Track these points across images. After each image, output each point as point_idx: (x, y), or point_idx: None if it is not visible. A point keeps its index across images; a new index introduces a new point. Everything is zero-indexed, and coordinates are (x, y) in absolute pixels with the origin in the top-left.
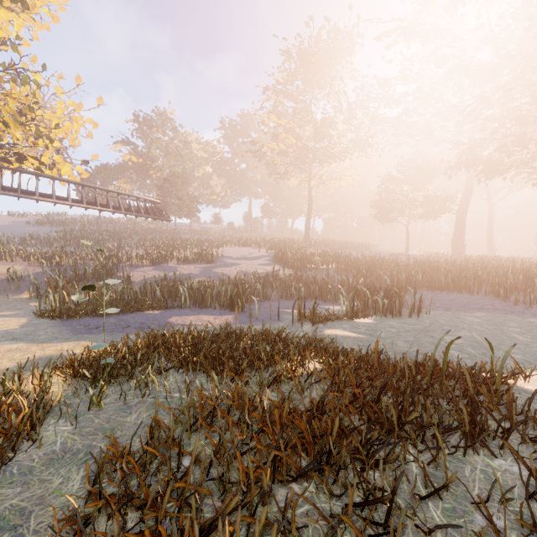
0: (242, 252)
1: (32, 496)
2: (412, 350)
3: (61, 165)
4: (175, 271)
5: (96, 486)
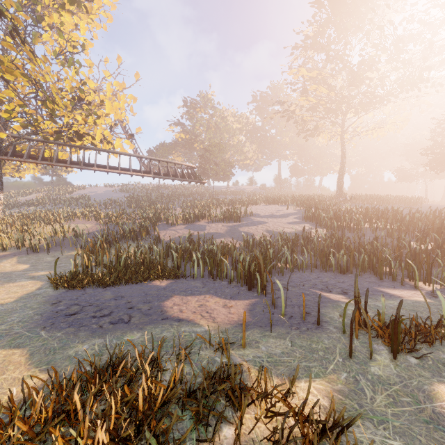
0: (270, 210)
1: None
2: None
3: (109, 139)
4: (203, 230)
5: None
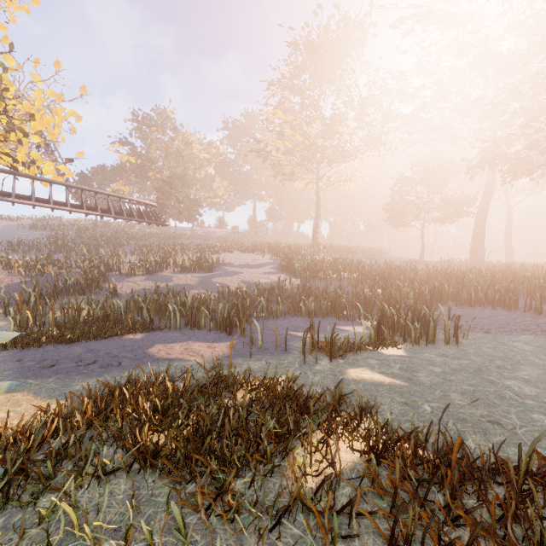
0: (245, 259)
1: None
2: (479, 413)
3: (39, 163)
4: (170, 281)
5: None
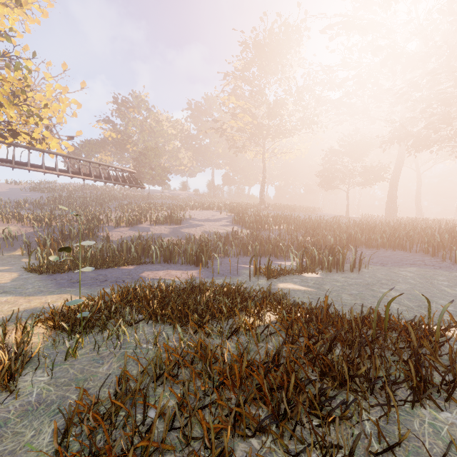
0: (206, 215)
1: (4, 450)
2: (356, 302)
3: (50, 140)
4: (148, 231)
5: (65, 439)
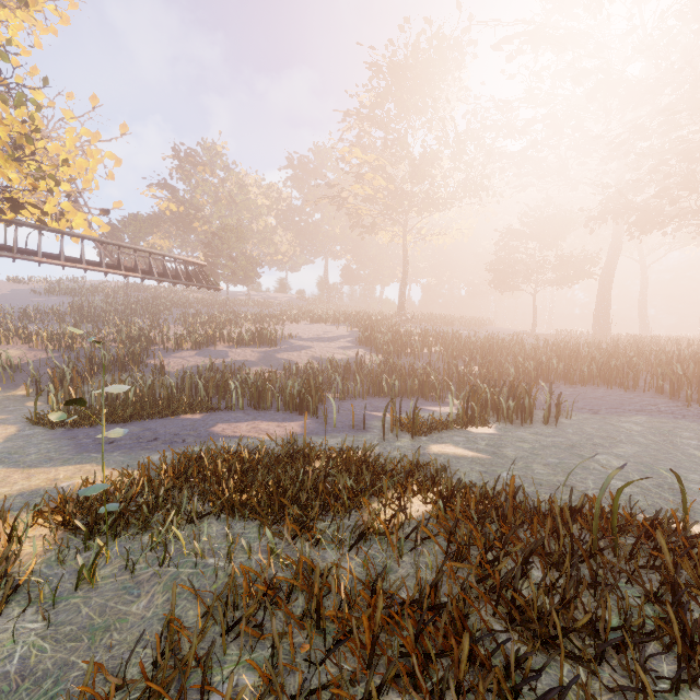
0: (316, 331)
1: None
2: (556, 479)
3: (72, 215)
4: (226, 357)
5: None
